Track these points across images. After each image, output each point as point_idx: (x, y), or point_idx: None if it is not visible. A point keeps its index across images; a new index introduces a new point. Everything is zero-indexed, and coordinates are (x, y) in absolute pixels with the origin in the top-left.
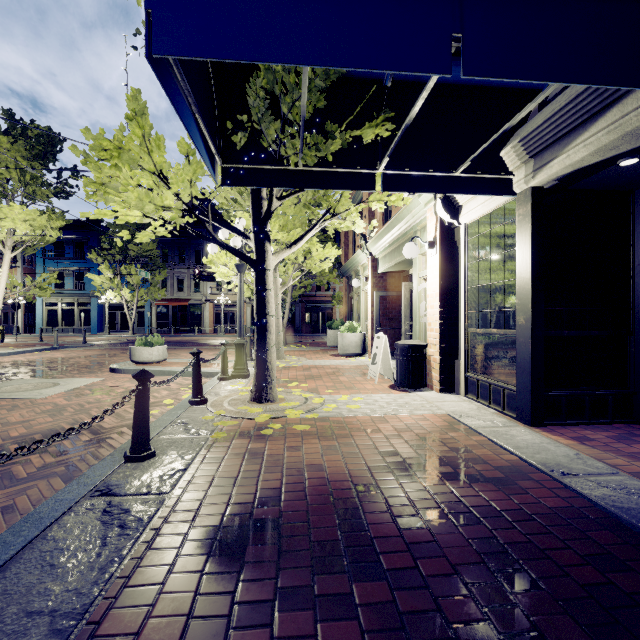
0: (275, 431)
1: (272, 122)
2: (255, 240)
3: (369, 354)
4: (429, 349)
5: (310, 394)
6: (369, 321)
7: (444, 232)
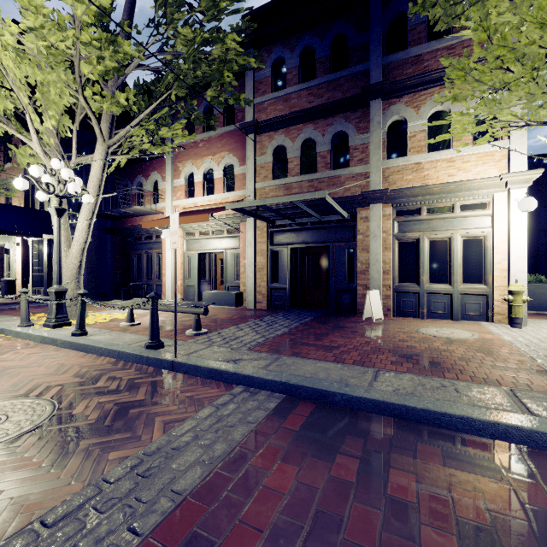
0: None
1: None
2: None
3: None
4: (18, 281)
5: None
6: None
7: (24, 241)
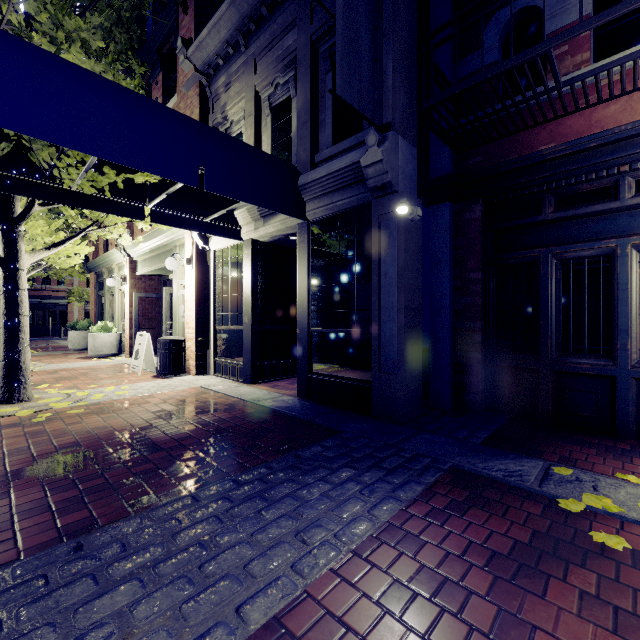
0: (47, 419)
1: (46, 146)
2: (4, 238)
3: (127, 353)
4: (187, 343)
5: (71, 390)
6: (127, 321)
7: (199, 253)
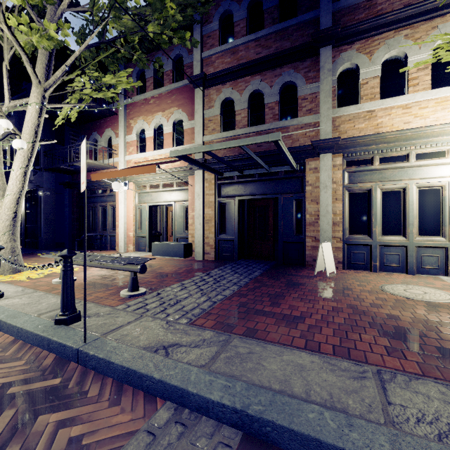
0: None
1: None
2: None
3: None
4: None
5: None
6: None
7: None
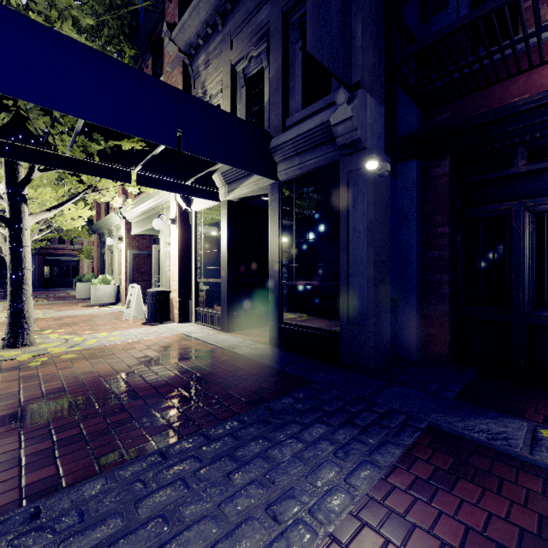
0: (42, 363)
1: (41, 115)
2: (9, 200)
3: (123, 303)
4: (172, 294)
5: (70, 336)
6: (123, 275)
7: (182, 214)
